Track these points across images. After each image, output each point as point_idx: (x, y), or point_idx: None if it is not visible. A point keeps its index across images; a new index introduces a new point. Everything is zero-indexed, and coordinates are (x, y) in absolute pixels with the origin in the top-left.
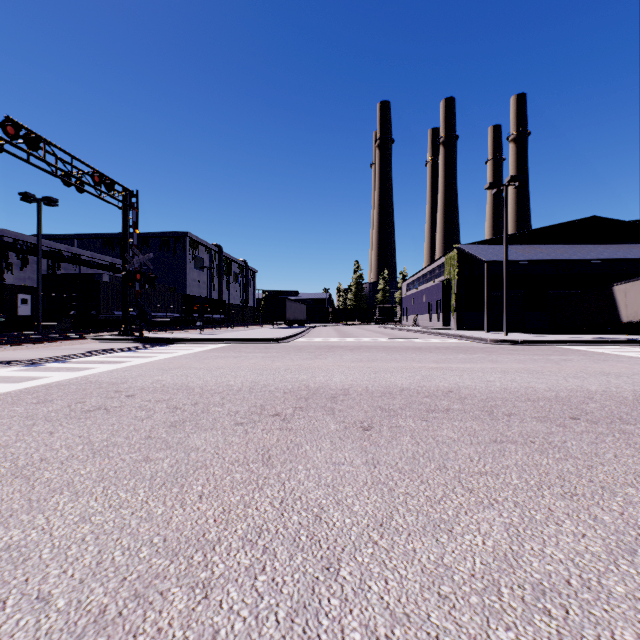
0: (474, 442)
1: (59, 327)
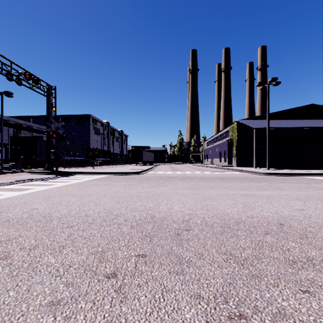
0: None
1: (17, 165)
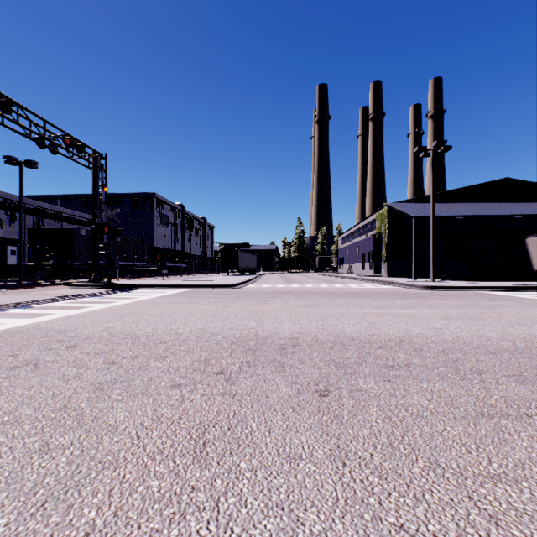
0: (458, 416)
1: (41, 274)
